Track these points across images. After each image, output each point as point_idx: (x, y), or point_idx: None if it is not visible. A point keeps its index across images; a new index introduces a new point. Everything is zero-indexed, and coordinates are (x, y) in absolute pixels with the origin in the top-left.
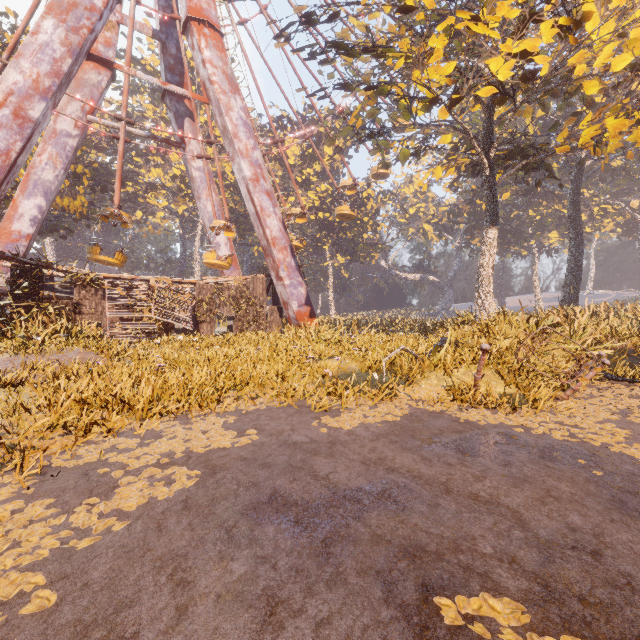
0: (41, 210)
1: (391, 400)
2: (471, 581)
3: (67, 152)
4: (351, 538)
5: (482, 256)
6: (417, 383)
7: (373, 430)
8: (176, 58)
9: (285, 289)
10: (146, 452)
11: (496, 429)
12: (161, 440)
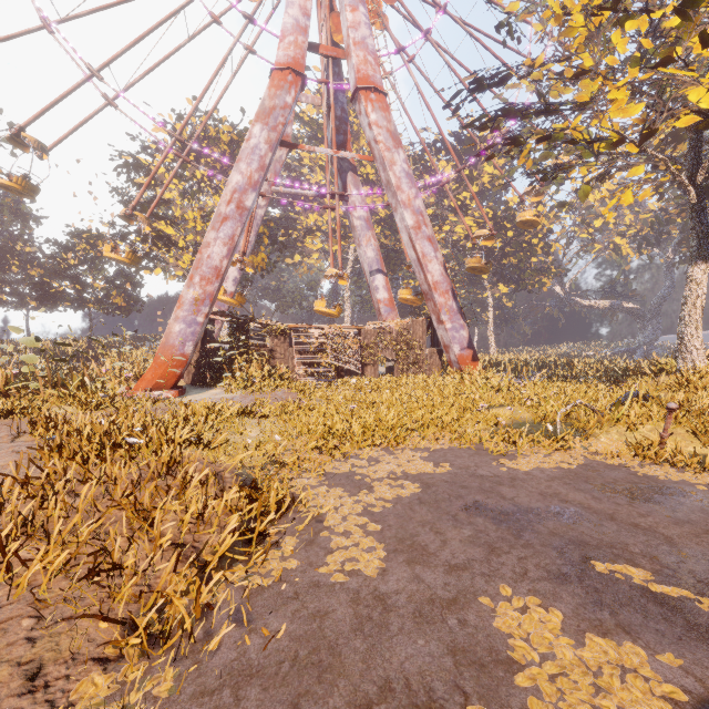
0: (240, 272)
1: (566, 451)
2: (618, 560)
3: (257, 221)
4: (535, 531)
5: (686, 296)
6: (595, 437)
7: (548, 473)
8: (340, 119)
9: (446, 333)
10: (377, 470)
11: (676, 485)
12: (381, 463)
